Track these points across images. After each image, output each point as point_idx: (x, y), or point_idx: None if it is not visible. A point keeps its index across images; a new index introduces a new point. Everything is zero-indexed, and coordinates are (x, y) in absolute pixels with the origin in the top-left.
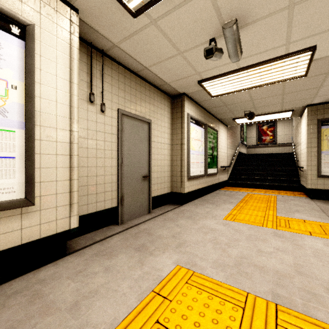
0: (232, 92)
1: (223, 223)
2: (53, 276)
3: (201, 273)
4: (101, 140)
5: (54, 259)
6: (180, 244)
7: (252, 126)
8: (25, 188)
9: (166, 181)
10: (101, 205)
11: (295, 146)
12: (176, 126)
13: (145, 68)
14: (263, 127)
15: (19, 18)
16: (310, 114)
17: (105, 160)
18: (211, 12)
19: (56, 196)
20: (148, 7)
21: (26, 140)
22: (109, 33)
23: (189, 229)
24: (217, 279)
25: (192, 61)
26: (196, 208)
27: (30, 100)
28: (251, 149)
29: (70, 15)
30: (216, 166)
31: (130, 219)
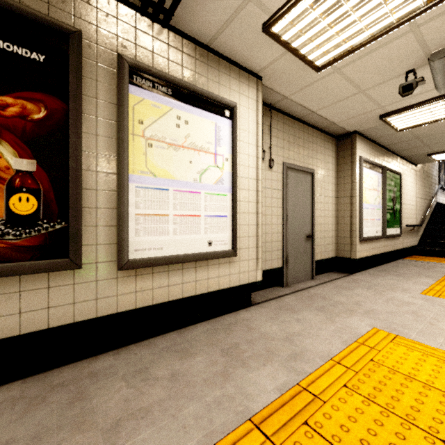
0: (431, 121)
1: (422, 298)
2: (252, 318)
3: (406, 337)
4: (268, 197)
5: (244, 307)
6: (368, 311)
7: None
8: (233, 242)
9: (330, 242)
10: (269, 264)
11: None
12: (343, 173)
13: (311, 112)
14: None
15: (230, 103)
16: None
17: (272, 217)
18: (414, 47)
19: (248, 250)
20: (337, 61)
21: (233, 201)
22: (283, 89)
23: (373, 299)
24: (429, 345)
25: (376, 97)
26: (374, 279)
27: (235, 168)
28: None
29: (256, 85)
30: (398, 225)
31: (294, 283)
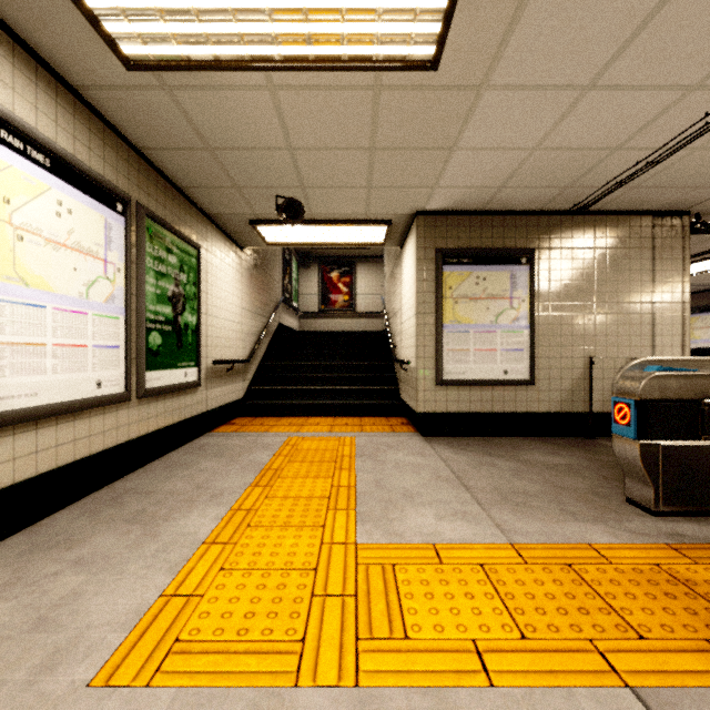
0: (207, 61)
1: None
2: None
3: None
4: None
5: None
6: None
7: (310, 269)
8: None
9: None
10: None
11: (390, 315)
12: None
13: None
14: (332, 274)
15: None
16: (423, 235)
17: None
18: None
19: None
20: None
21: None
22: None
23: None
24: None
25: None
26: None
27: None
28: (308, 320)
29: None
30: (194, 361)
31: None
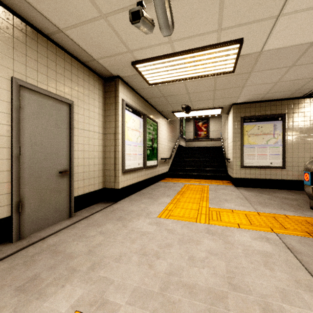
0: (168, 81)
1: (156, 223)
2: None
3: None
4: None
5: None
6: (95, 264)
7: (190, 122)
8: None
9: (97, 175)
10: None
11: (223, 140)
12: (109, 112)
13: (59, 30)
14: (199, 123)
15: None
16: (235, 112)
17: None
18: None
19: None
20: None
21: None
22: None
23: (115, 236)
24: None
25: (121, 33)
26: (131, 205)
27: None
28: (189, 142)
29: None
30: (156, 158)
31: (37, 230)
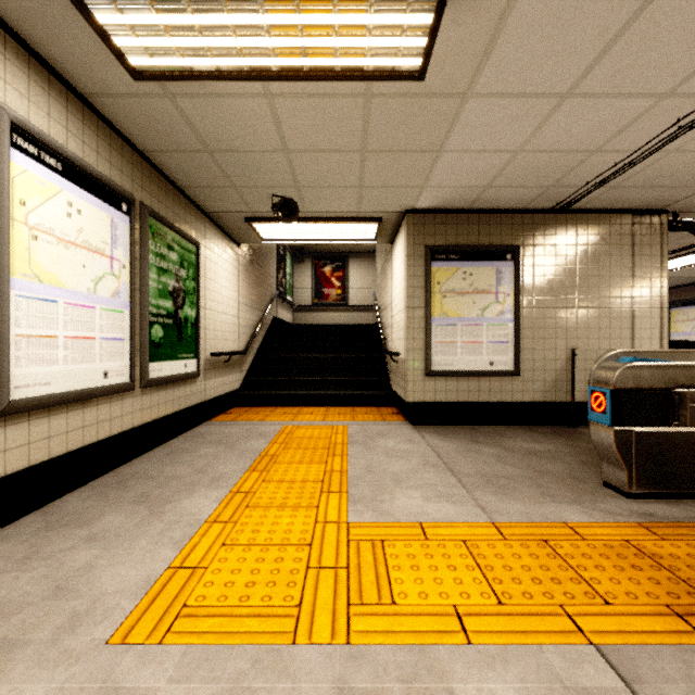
0: (209, 72)
1: None
2: None
3: None
4: None
5: None
6: None
7: (304, 264)
8: None
9: None
10: None
11: (381, 309)
12: None
13: None
14: (325, 269)
15: None
16: (413, 233)
17: None
18: None
19: None
20: None
21: None
22: None
23: None
24: None
25: None
26: (19, 566)
27: None
28: (302, 313)
29: None
30: (193, 353)
31: None
